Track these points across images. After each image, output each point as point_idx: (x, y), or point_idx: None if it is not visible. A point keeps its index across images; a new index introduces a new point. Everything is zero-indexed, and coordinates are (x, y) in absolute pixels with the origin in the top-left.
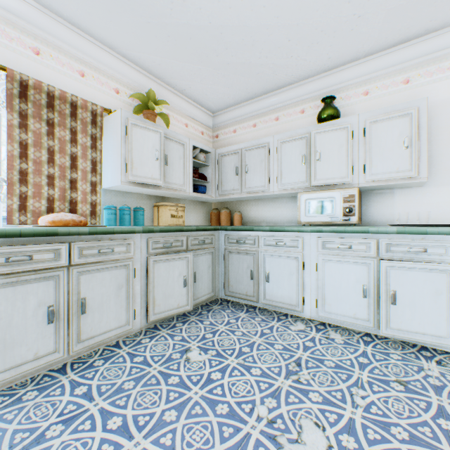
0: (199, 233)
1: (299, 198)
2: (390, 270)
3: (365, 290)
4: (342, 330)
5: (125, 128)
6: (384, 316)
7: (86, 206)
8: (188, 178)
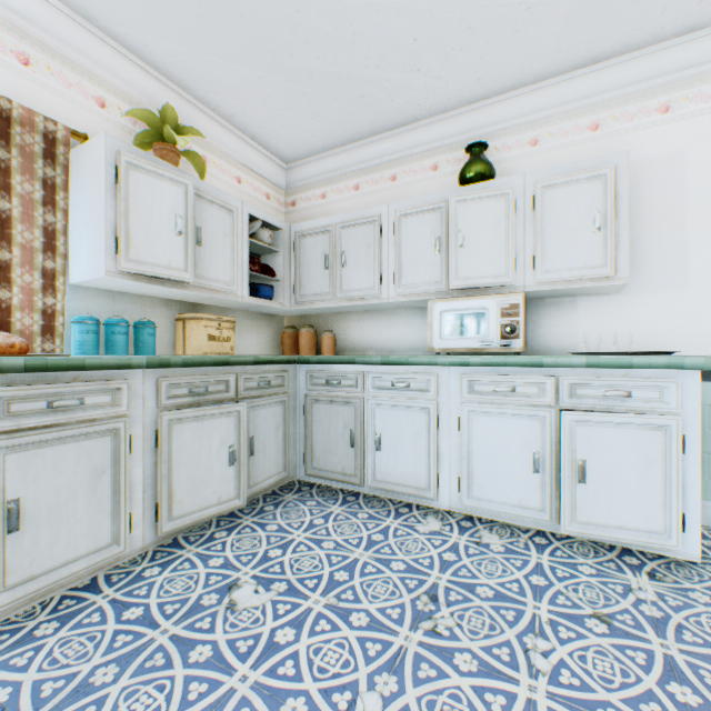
0: (260, 369)
1: (431, 309)
2: (577, 427)
3: (537, 460)
4: (500, 527)
5: (114, 170)
6: (567, 503)
7: (33, 316)
8: (240, 272)
